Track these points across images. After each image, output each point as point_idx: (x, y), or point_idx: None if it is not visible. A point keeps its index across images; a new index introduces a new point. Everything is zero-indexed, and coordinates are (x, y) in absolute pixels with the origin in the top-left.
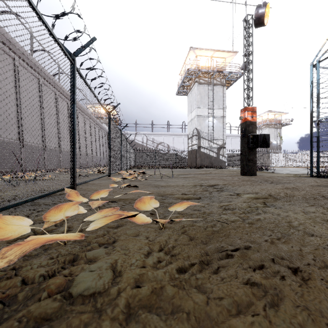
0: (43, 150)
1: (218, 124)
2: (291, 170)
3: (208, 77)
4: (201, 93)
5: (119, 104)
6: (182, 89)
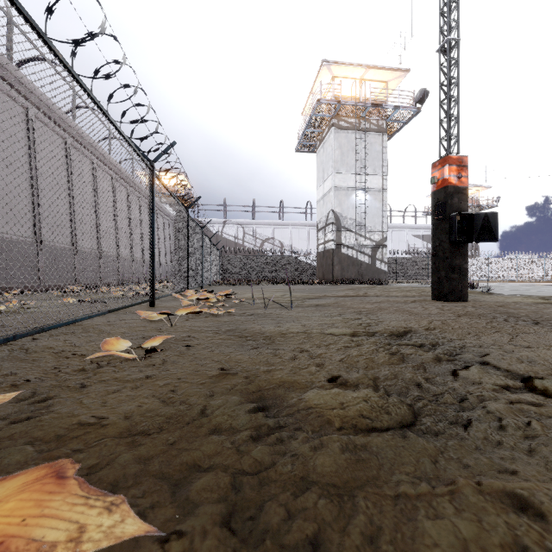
0: (36, 250)
1: (372, 204)
2: (515, 289)
3: (355, 115)
4: (341, 146)
5: (173, 144)
6: (306, 141)
